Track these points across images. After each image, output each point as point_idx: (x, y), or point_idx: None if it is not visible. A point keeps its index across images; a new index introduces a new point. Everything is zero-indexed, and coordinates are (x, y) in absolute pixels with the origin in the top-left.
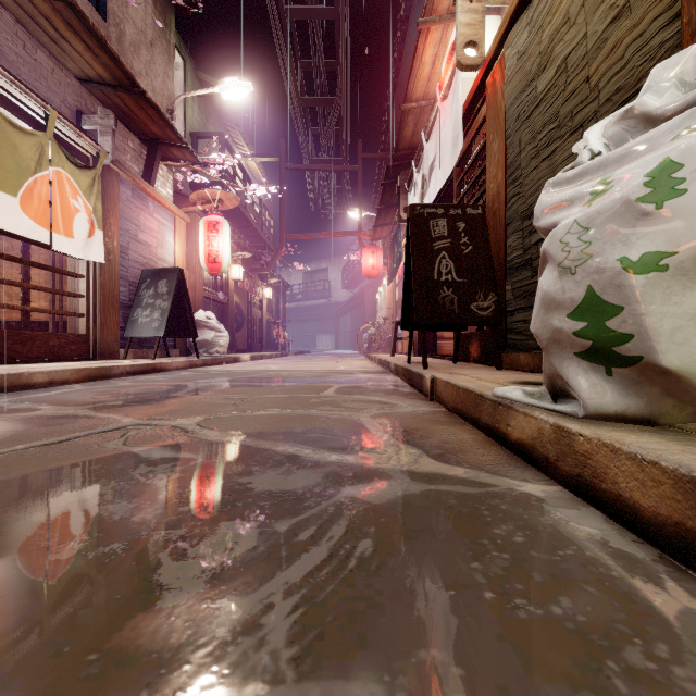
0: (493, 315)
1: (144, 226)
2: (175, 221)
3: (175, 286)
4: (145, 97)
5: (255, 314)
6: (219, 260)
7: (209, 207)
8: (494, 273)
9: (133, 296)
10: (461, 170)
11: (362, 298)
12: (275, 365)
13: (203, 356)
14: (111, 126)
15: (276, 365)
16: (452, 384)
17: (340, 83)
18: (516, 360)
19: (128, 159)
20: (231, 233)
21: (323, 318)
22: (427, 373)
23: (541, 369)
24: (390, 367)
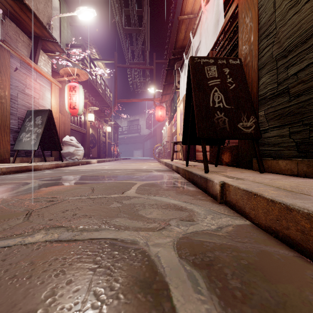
0: (254, 132)
1: (29, 85)
2: (52, 85)
3: (46, 120)
4: (24, 4)
5: (101, 139)
6: (76, 107)
7: (71, 78)
8: (252, 102)
9: (21, 125)
10: (214, 52)
11: (155, 132)
12: (108, 166)
13: (68, 160)
14: (0, 18)
15: (108, 166)
16: (269, 199)
17: (144, 19)
18: (274, 165)
19: (19, 46)
20: (87, 96)
21: (137, 142)
22: (213, 177)
23: (309, 174)
24: (173, 167)
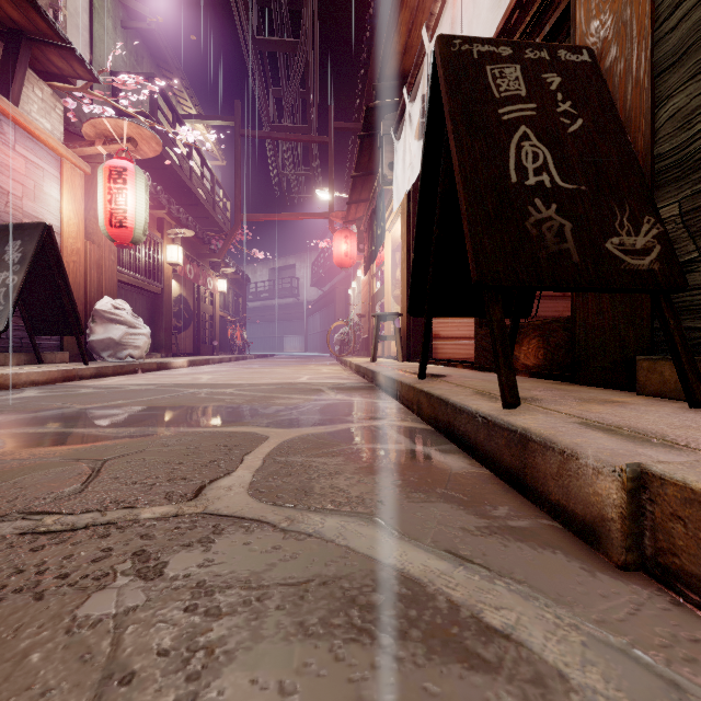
0: (662, 268)
1: None
2: (62, 166)
3: (33, 251)
4: None
5: (204, 310)
6: (127, 223)
7: (115, 149)
8: (642, 174)
9: None
10: None
11: (333, 295)
12: (211, 375)
13: (108, 361)
14: None
15: (212, 375)
16: None
17: (306, 17)
18: None
19: None
20: (164, 202)
21: (291, 318)
22: (565, 436)
23: None
24: (378, 379)
